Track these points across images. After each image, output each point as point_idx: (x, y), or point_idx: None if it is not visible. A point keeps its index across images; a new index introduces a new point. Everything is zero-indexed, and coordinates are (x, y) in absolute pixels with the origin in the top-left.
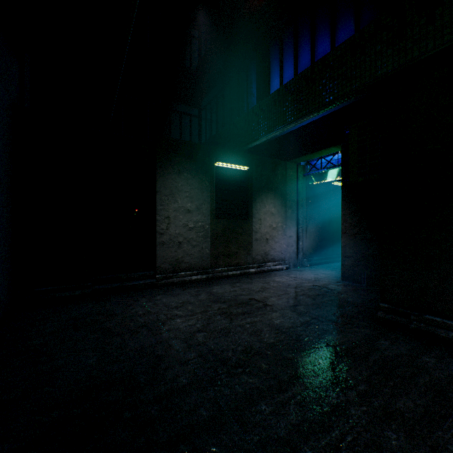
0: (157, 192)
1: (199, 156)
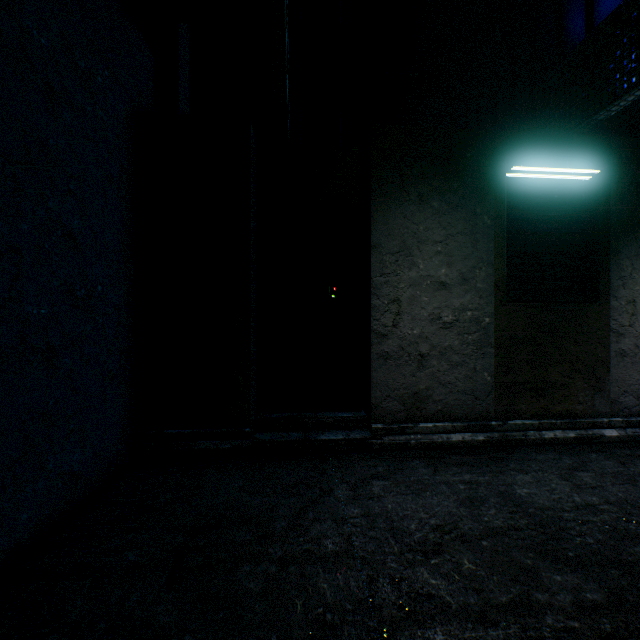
0: (373, 248)
1: (466, 158)
